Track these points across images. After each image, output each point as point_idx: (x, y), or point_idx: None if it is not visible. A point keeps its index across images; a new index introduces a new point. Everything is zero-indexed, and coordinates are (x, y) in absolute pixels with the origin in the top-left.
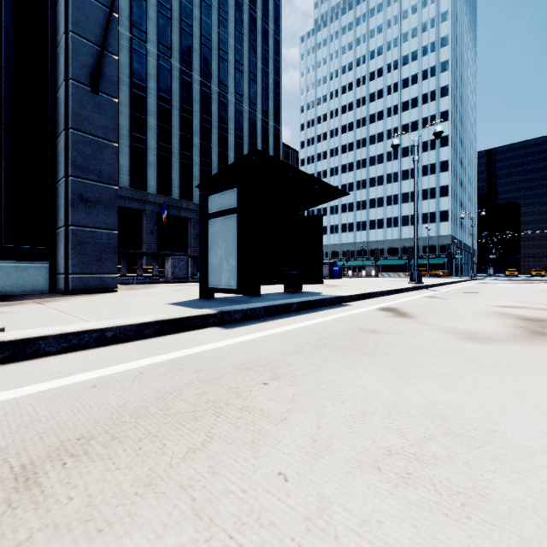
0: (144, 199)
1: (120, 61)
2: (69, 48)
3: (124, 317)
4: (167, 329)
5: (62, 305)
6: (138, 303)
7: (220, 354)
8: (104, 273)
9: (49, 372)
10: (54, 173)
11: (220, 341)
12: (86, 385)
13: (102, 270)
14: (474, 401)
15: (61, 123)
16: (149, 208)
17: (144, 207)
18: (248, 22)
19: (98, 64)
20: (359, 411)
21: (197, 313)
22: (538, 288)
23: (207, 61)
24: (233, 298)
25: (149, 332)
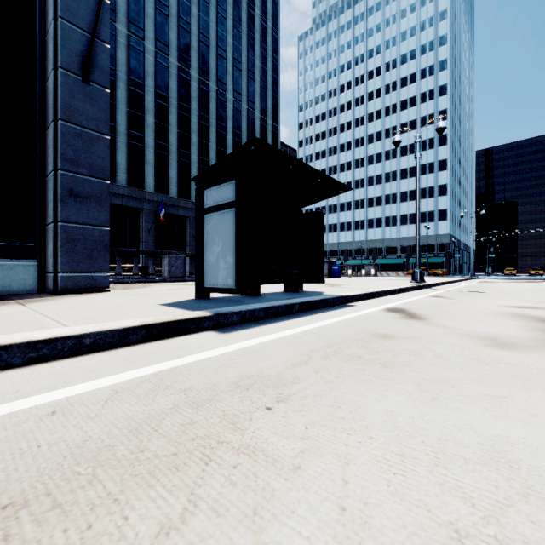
0: (142, 197)
1: (118, 58)
2: (58, 35)
3: (108, 320)
4: (156, 334)
5: (45, 306)
6: (128, 304)
7: (214, 365)
8: (96, 271)
9: (4, 391)
10: (43, 166)
11: (214, 348)
12: (44, 410)
13: (94, 269)
14: (541, 436)
15: (50, 114)
16: (146, 207)
17: (142, 205)
18: (246, 20)
19: (89, 52)
20: (395, 454)
21: (190, 315)
22: (542, 287)
23: (205, 59)
24: (231, 298)
25: (135, 338)
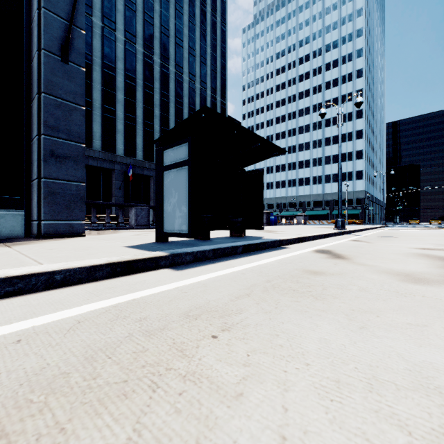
0: (114, 160)
1: (94, 45)
2: (41, 22)
3: (79, 259)
4: (120, 271)
5: (28, 248)
6: (98, 246)
7: (167, 298)
8: (73, 219)
9: None
10: (29, 132)
11: (169, 283)
12: (10, 339)
13: (72, 217)
14: None
15: (35, 88)
16: (117, 168)
17: (114, 166)
18: (199, 15)
19: (67, 36)
20: (331, 380)
21: (150, 255)
22: (442, 233)
23: (165, 47)
24: (185, 242)
25: (101, 275)
